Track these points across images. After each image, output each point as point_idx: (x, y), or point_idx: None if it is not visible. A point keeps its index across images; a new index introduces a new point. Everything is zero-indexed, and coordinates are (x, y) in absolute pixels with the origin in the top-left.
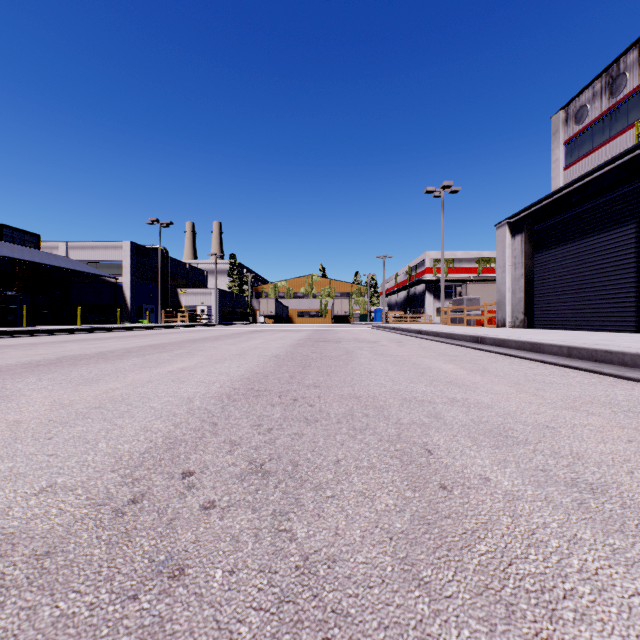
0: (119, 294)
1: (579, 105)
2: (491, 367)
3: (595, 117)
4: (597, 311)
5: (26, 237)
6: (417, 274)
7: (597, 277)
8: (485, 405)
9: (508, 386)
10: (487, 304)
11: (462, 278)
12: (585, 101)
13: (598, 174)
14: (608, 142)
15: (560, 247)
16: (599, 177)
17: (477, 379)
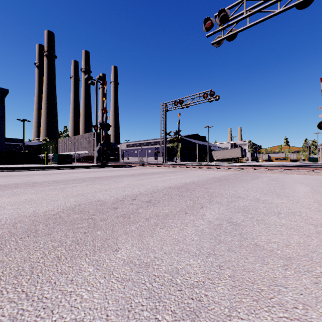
0: None
1: None
2: None
3: None
4: None
5: None
6: None
7: None
8: None
9: None
10: (319, 158)
11: None
12: None
13: None
14: None
15: None
16: None
17: None
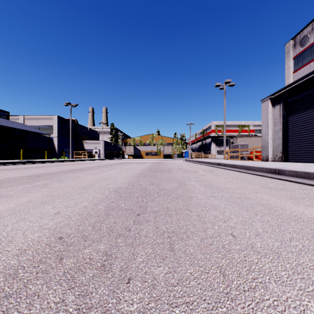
0: (51, 143)
1: (303, 36)
2: None
3: (313, 41)
4: None
5: (1, 113)
6: (207, 133)
7: None
8: None
9: None
10: (255, 147)
11: (231, 135)
12: (306, 33)
13: None
14: None
15: (309, 110)
16: None
17: None
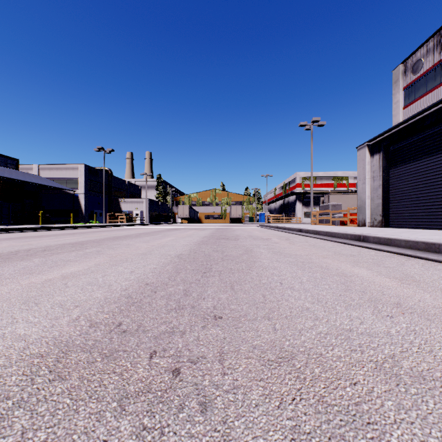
0: (76, 202)
1: (415, 60)
2: (411, 273)
3: (428, 68)
4: None
5: (8, 161)
6: (290, 188)
7: None
8: None
9: None
10: (349, 208)
11: (322, 191)
12: (420, 56)
13: None
14: (439, 86)
15: (414, 162)
16: None
17: (428, 298)
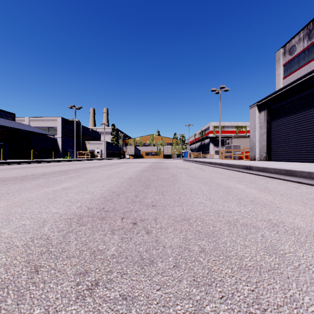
0: (55, 144)
1: (291, 45)
2: (270, 187)
3: (300, 51)
4: (310, 151)
5: (8, 115)
6: (205, 134)
7: (310, 133)
8: (307, 232)
9: (301, 205)
10: (245, 148)
11: (228, 136)
12: (294, 43)
13: (311, 75)
14: (307, 64)
15: (287, 117)
16: (311, 77)
17: (270, 198)
